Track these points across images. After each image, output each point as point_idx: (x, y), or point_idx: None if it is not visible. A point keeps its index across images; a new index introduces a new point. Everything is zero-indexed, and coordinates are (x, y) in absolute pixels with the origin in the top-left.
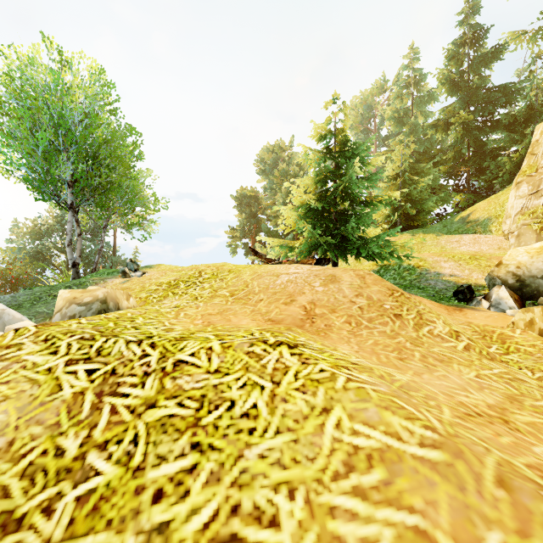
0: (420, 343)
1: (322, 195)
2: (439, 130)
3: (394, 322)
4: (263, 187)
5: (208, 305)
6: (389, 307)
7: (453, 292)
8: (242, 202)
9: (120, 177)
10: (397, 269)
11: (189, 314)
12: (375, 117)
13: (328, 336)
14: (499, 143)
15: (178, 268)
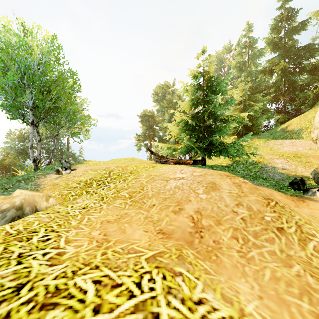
0: (318, 273)
1: (195, 115)
2: (266, 74)
3: (279, 239)
4: (156, 109)
5: (109, 209)
6: (270, 219)
7: (289, 183)
8: (144, 119)
9: (64, 104)
10: (245, 163)
11: (91, 219)
12: (224, 67)
13: (220, 261)
14: (305, 82)
15: (100, 163)
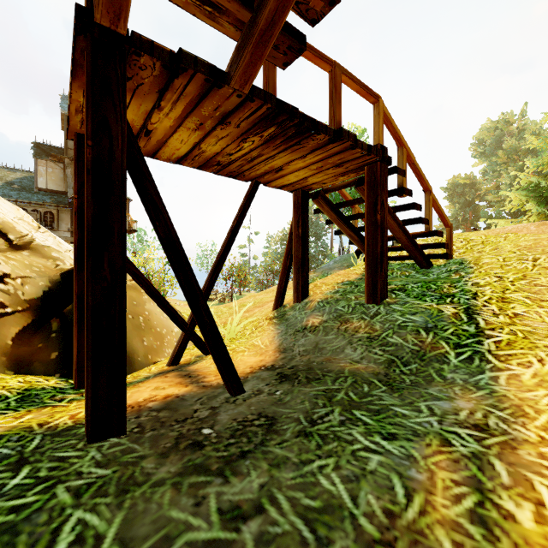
0: None
1: None
2: None
3: None
4: (481, 170)
5: None
6: None
7: None
8: (453, 192)
9: None
10: None
11: None
12: None
13: None
14: None
15: None
